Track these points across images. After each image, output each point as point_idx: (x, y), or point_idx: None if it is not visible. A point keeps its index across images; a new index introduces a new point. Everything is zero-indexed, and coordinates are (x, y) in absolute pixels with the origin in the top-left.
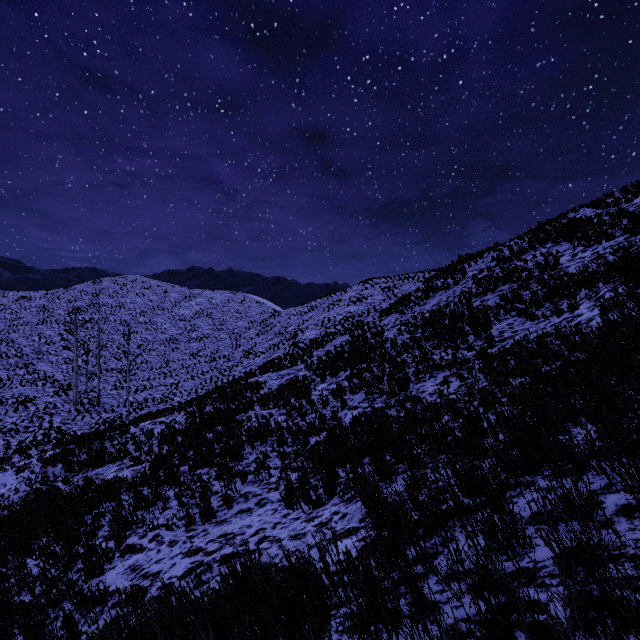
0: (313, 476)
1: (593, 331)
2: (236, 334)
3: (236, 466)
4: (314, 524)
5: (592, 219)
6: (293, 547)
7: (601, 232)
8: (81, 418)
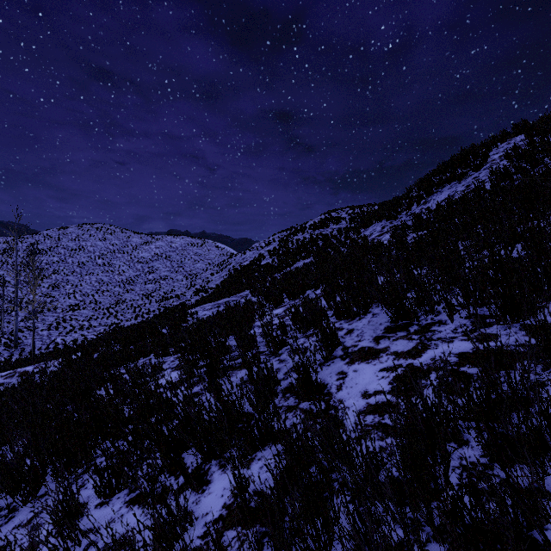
0: None
1: None
2: (193, 275)
3: None
4: None
5: None
6: None
7: None
8: None
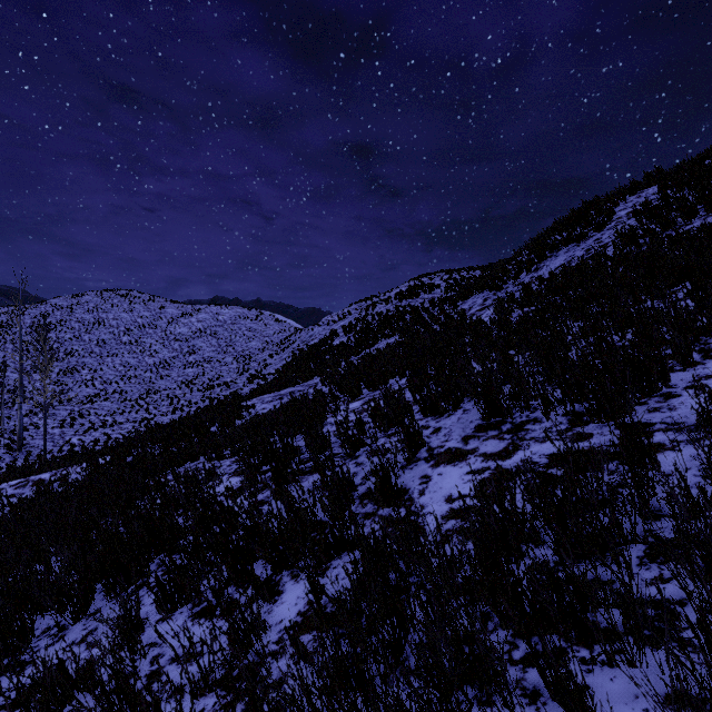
0: None
1: None
2: (246, 357)
3: None
4: None
5: None
6: None
7: None
8: None
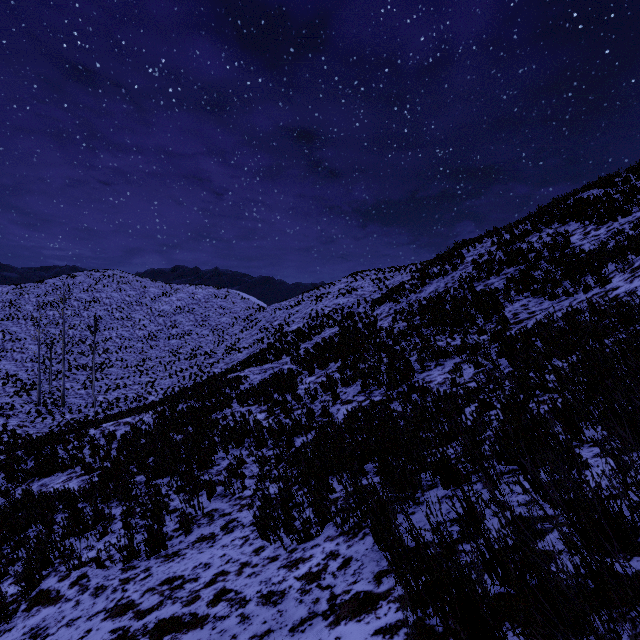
0: (298, 488)
1: None
2: (219, 330)
3: (204, 474)
4: (298, 574)
5: (600, 198)
6: (263, 623)
7: (615, 209)
8: (41, 420)
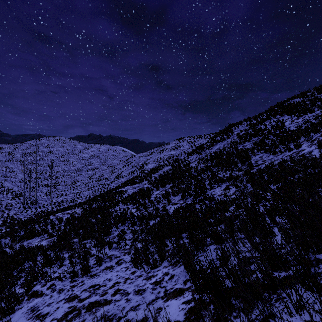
0: (151, 245)
1: (315, 157)
2: (112, 167)
3: (106, 238)
4: (151, 282)
5: (300, 103)
6: (136, 301)
7: (306, 109)
8: (25, 211)
